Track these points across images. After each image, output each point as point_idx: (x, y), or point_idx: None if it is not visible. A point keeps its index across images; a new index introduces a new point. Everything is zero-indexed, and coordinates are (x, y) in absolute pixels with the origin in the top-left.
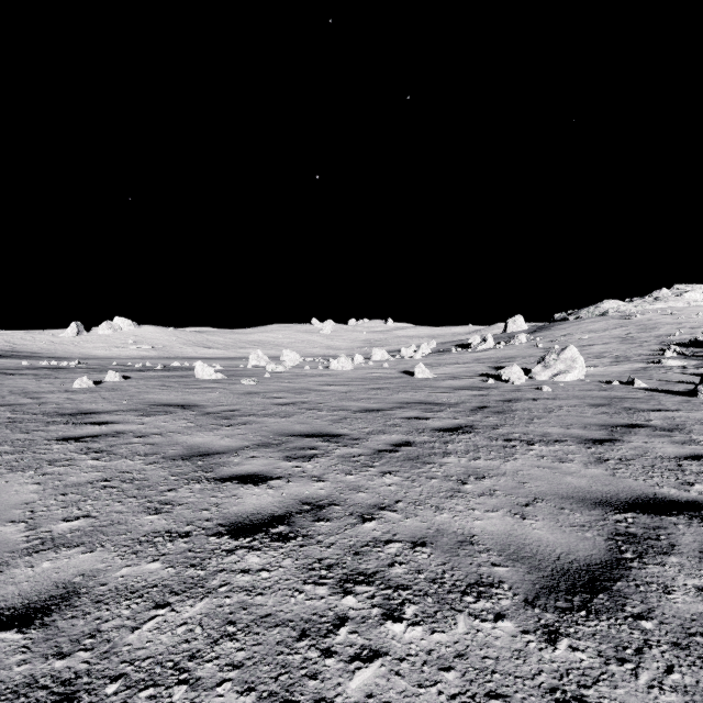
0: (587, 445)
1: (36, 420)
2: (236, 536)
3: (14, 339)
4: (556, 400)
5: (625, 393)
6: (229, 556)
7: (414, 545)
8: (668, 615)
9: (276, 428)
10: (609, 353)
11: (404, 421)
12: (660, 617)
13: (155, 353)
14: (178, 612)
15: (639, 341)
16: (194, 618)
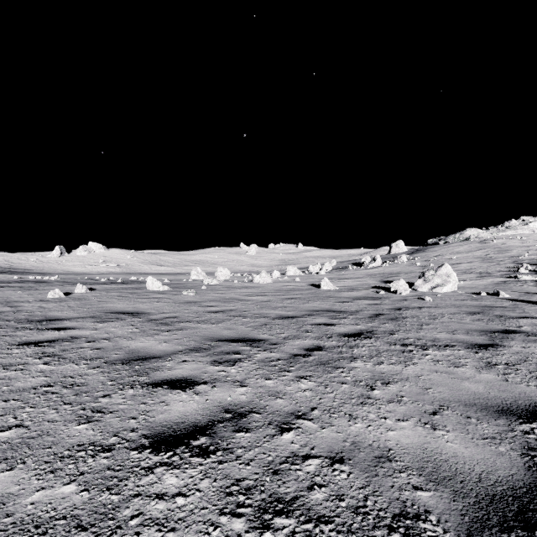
0: (474, 350)
1: (8, 326)
2: (158, 450)
3: (12, 259)
4: (437, 308)
5: (493, 303)
6: (146, 475)
7: (332, 461)
8: None
9: (207, 334)
10: (473, 269)
11: (315, 327)
12: None
13: (119, 269)
14: None
15: (497, 260)
16: None
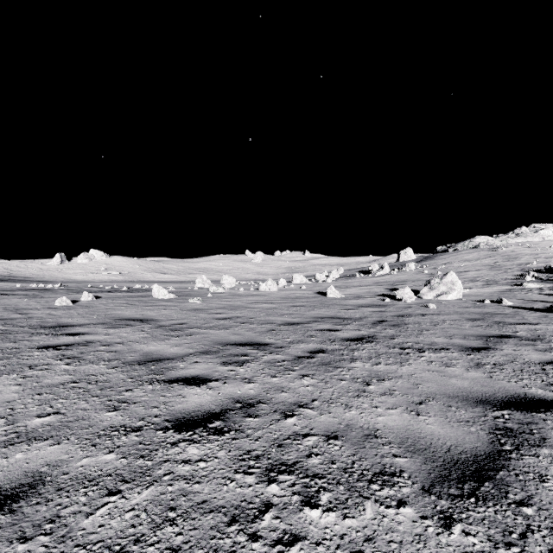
0: (467, 352)
1: (23, 331)
2: (180, 430)
3: (11, 267)
4: (440, 315)
5: (495, 310)
6: (172, 448)
7: (328, 438)
8: (545, 502)
9: (215, 338)
10: (480, 277)
11: (319, 332)
12: (539, 504)
13: (122, 277)
14: (127, 499)
15: (505, 268)
16: (141, 505)
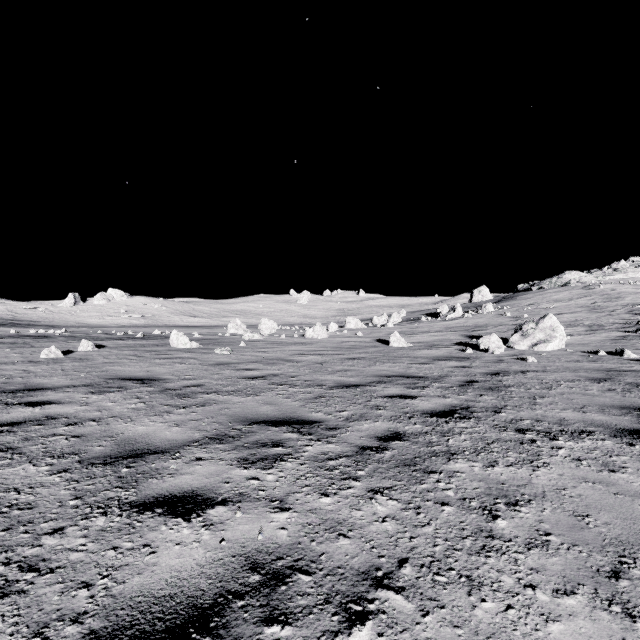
0: (625, 439)
1: None
2: None
3: (17, 309)
4: (547, 373)
5: (619, 365)
6: None
7: None
8: None
9: (238, 412)
10: (580, 321)
11: (388, 400)
12: None
13: (144, 321)
14: None
15: (607, 309)
16: None
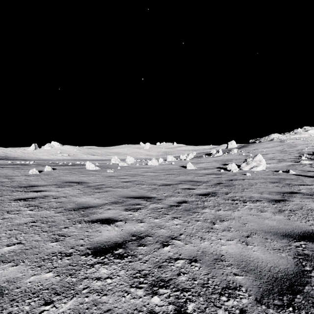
0: (272, 203)
1: (7, 189)
2: (96, 255)
3: (7, 151)
4: (253, 180)
5: (285, 176)
6: (90, 268)
7: (191, 261)
8: None
9: (121, 194)
10: (275, 157)
11: (183, 190)
12: None
13: (69, 157)
14: (57, 307)
15: (289, 152)
16: (65, 312)
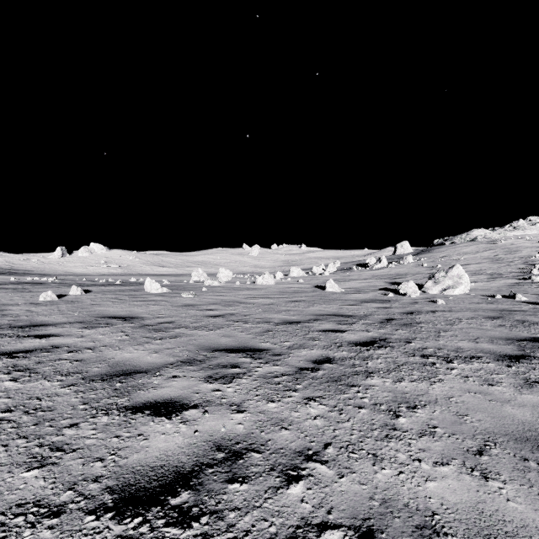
0: (505, 362)
1: None
2: (122, 514)
3: (13, 260)
4: (452, 312)
5: (511, 306)
6: None
7: (358, 535)
8: None
9: (203, 342)
10: (483, 271)
11: (322, 334)
12: None
13: (121, 270)
14: None
15: (507, 261)
16: None
